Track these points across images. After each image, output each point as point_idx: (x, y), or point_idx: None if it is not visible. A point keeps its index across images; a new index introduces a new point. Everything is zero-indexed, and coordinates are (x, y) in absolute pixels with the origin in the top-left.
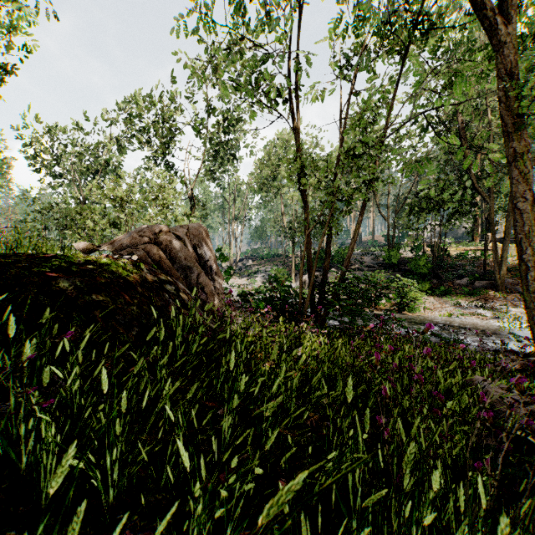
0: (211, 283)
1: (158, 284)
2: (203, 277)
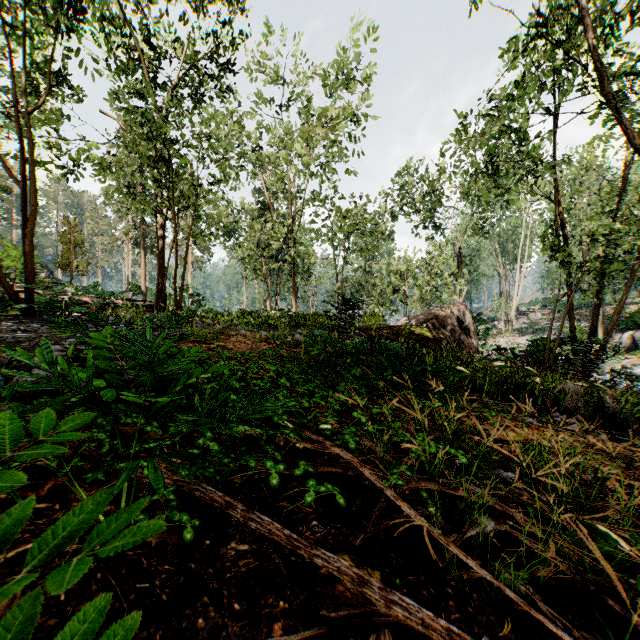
0: (467, 339)
1: (440, 339)
2: (463, 335)
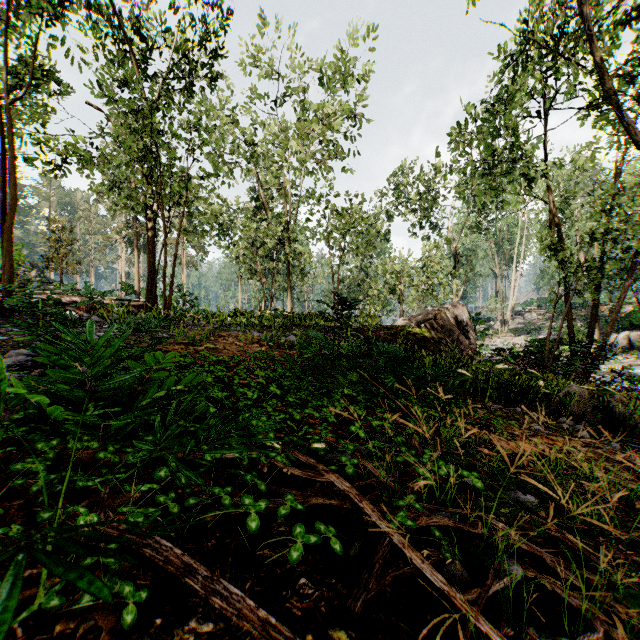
0: (466, 340)
1: (438, 340)
2: (461, 336)
